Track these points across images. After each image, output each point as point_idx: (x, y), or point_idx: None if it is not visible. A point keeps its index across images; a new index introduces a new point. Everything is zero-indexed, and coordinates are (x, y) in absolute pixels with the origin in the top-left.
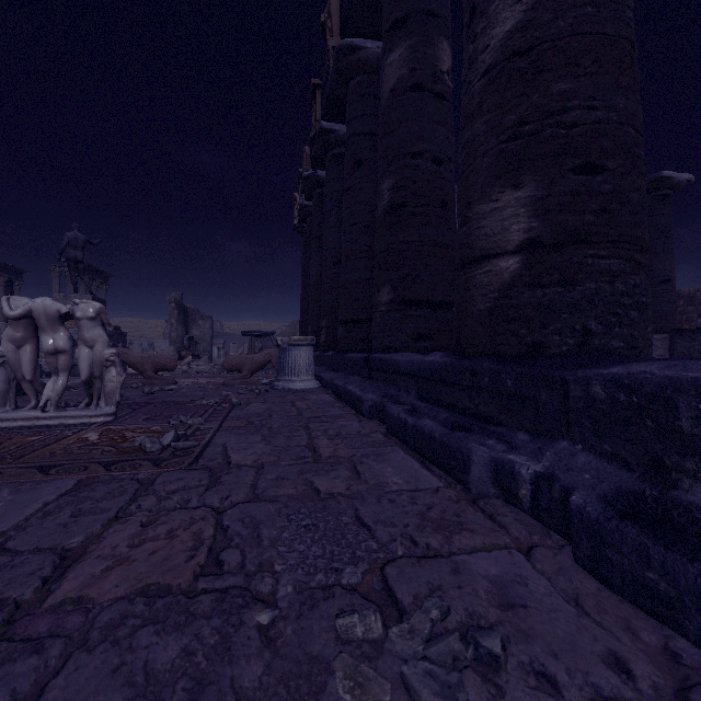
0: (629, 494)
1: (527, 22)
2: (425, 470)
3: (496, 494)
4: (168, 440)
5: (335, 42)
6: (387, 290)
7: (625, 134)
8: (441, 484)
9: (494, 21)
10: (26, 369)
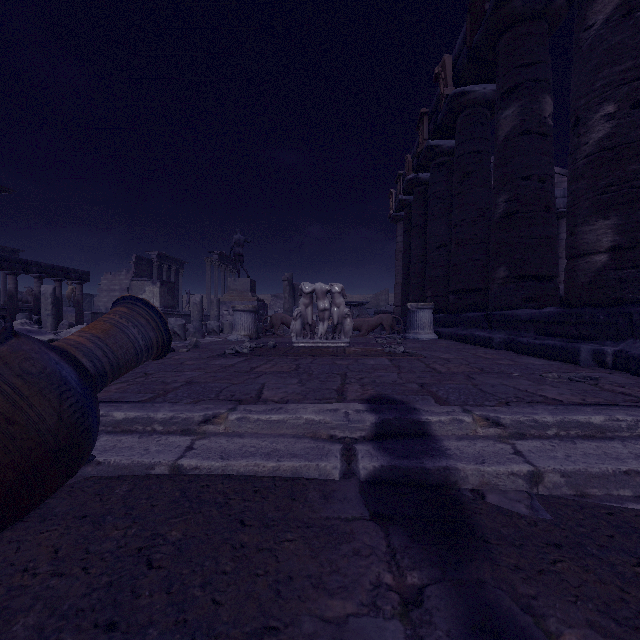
0: None
1: (612, 133)
2: (551, 361)
3: (594, 365)
4: (402, 350)
5: (450, 91)
6: (503, 269)
7: None
8: (563, 364)
9: (591, 130)
10: (310, 319)
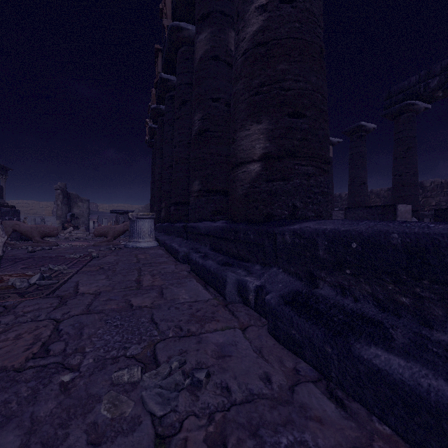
0: (295, 292)
1: (264, 27)
2: (205, 290)
3: (240, 300)
4: (34, 280)
5: (168, 22)
6: (197, 183)
7: (316, 97)
8: (211, 297)
9: (248, 23)
10: None
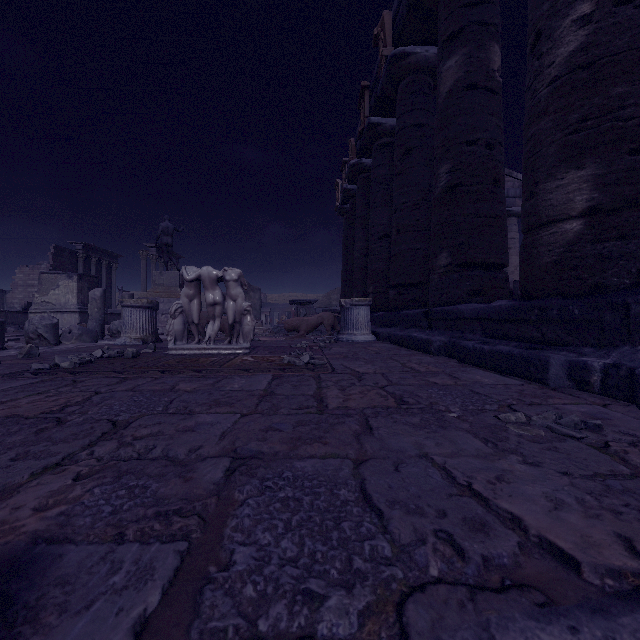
0: None
1: (588, 43)
2: (506, 377)
3: (570, 386)
4: (306, 359)
5: (389, 51)
6: (445, 256)
7: None
8: (524, 383)
9: (559, 43)
10: (195, 316)
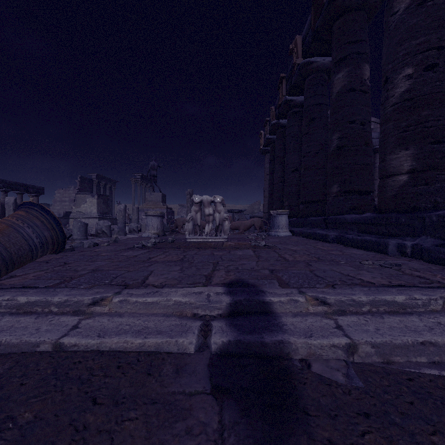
0: (440, 243)
1: (411, 89)
2: (368, 252)
3: (398, 254)
4: (264, 244)
5: (300, 61)
6: (336, 186)
7: None
8: (376, 254)
9: (396, 86)
10: (199, 221)
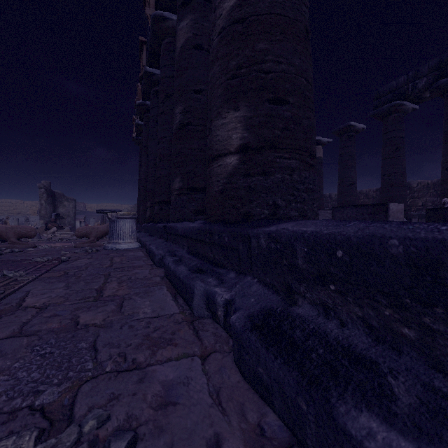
0: (268, 311)
1: (242, 1)
2: (173, 301)
3: (209, 315)
4: None
5: (151, 11)
6: (178, 180)
7: (300, 82)
8: (177, 311)
9: None
10: None
